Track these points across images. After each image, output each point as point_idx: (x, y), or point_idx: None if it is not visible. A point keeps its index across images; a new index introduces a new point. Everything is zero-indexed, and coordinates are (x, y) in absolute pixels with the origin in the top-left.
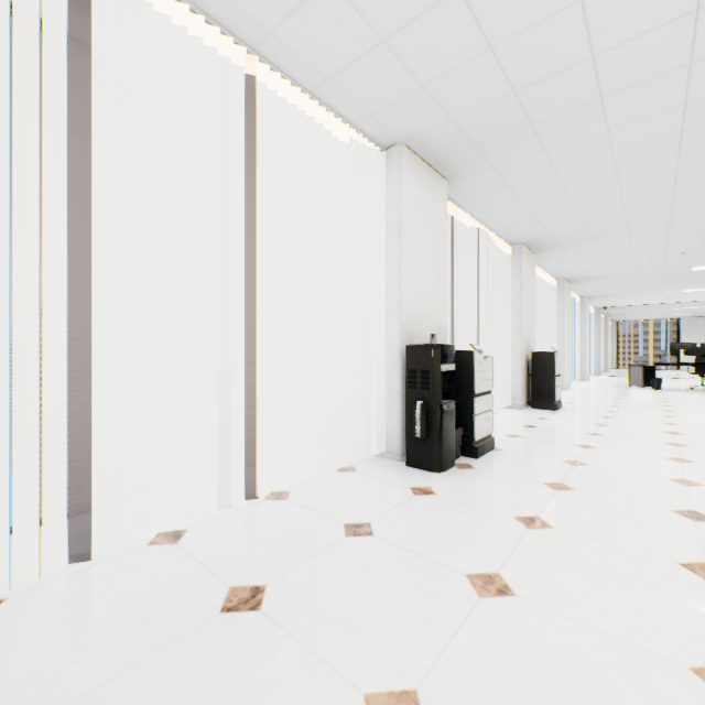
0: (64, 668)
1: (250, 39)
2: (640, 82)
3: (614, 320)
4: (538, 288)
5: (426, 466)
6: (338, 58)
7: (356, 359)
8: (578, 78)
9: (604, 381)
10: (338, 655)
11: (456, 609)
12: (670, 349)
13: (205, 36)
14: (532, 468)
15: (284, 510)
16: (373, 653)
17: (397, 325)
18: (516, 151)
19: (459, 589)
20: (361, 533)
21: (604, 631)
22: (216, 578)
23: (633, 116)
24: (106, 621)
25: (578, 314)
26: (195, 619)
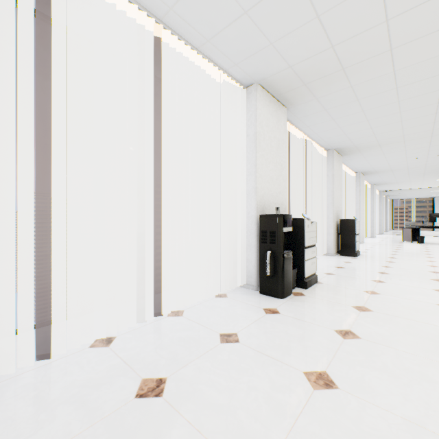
0: (25, 438)
1: (157, 13)
2: (418, 38)
3: (391, 198)
4: (343, 178)
5: (273, 294)
6: (216, 25)
7: (227, 224)
8: (376, 36)
9: (385, 238)
10: (216, 433)
11: (298, 398)
12: (429, 217)
13: (128, 12)
14: (343, 296)
15: (180, 324)
16: (240, 432)
17: (254, 202)
18: (332, 87)
19: (299, 383)
20: (231, 341)
21: (404, 418)
22: (133, 372)
23: (412, 62)
24: (57, 403)
25: (369, 195)
26: (117, 403)
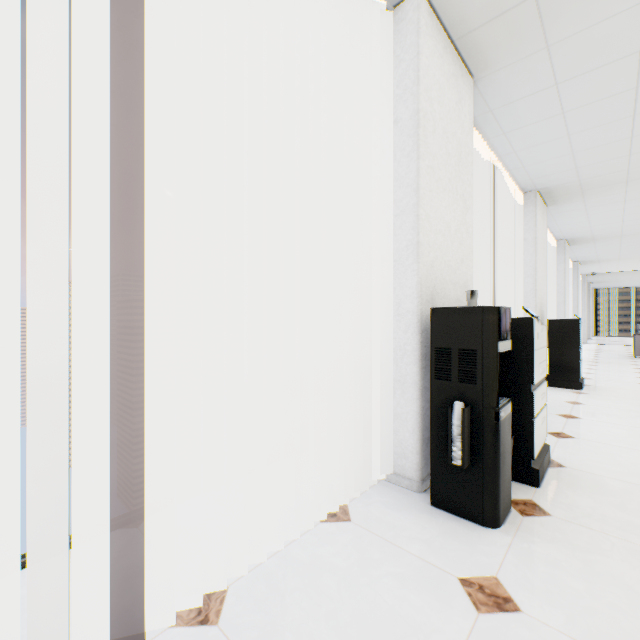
0: None
1: None
2: None
3: (594, 287)
4: None
5: (470, 513)
6: None
7: (346, 330)
8: None
9: (598, 350)
10: None
11: None
12: None
13: None
14: None
15: None
16: None
17: (412, 277)
18: (597, 5)
19: None
20: None
21: None
22: None
23: None
24: None
25: (570, 280)
26: None
